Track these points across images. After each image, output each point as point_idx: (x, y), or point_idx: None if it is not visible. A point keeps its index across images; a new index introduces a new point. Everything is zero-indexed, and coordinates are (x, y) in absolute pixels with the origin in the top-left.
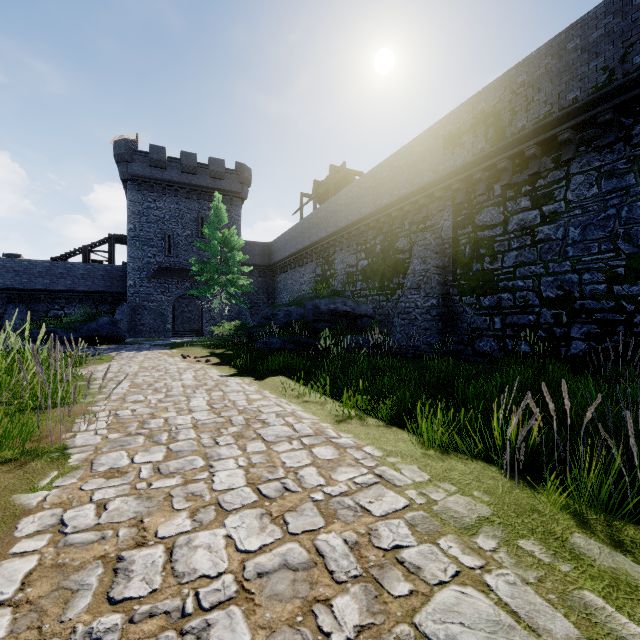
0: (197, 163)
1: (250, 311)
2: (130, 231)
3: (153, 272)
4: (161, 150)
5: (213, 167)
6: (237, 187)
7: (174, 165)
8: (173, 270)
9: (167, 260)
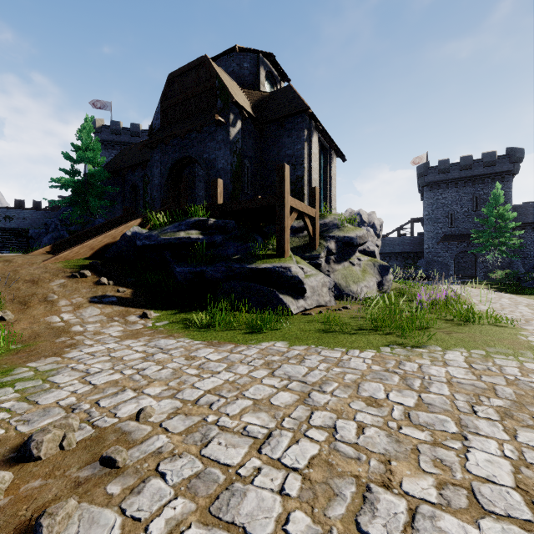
0: (472, 160)
1: (522, 261)
2: (425, 216)
3: (440, 239)
4: (446, 162)
5: (485, 159)
6: (508, 167)
7: (454, 168)
8: (453, 236)
9: (449, 230)
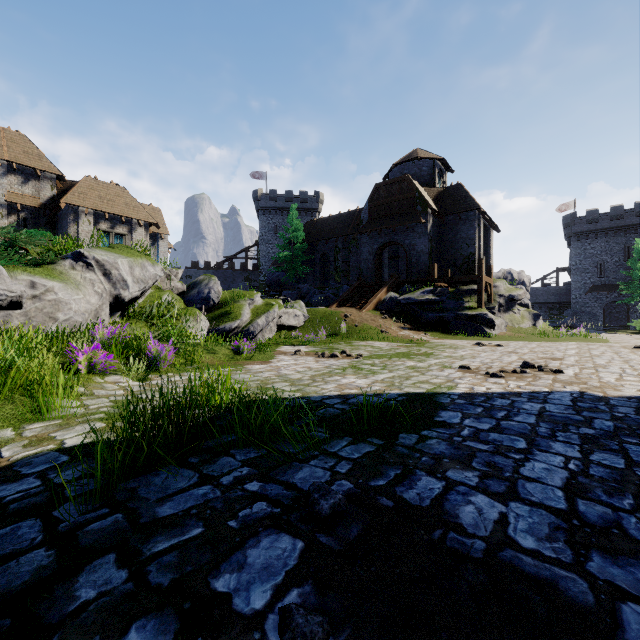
0: (623, 210)
1: None
2: (572, 266)
3: (588, 289)
4: (594, 212)
5: (638, 210)
6: None
7: (604, 218)
8: (603, 286)
9: (598, 280)
